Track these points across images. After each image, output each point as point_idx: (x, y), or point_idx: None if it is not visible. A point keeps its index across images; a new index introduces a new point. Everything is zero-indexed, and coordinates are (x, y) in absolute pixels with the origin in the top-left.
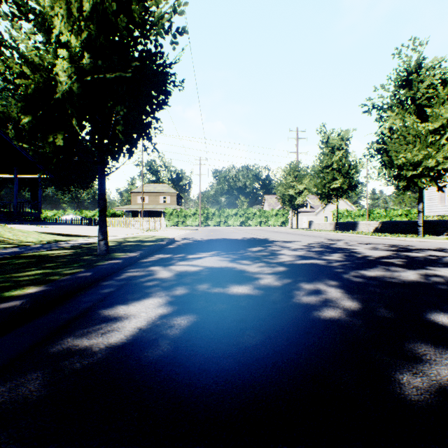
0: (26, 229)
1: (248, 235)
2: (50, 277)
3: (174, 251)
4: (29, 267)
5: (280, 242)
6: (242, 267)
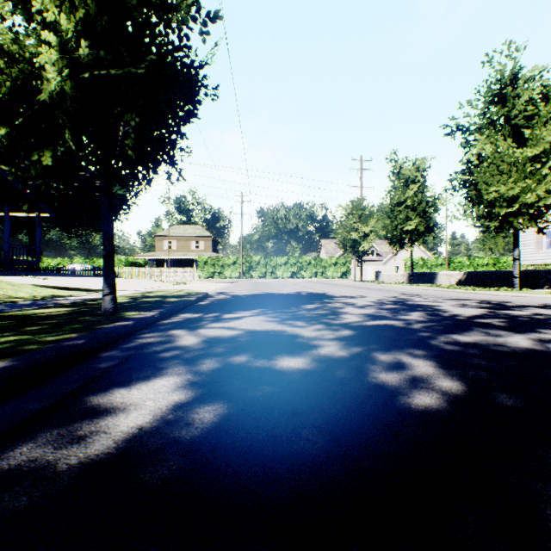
0: (18, 282)
1: (301, 289)
2: (23, 346)
3: (206, 309)
4: (0, 332)
5: (342, 297)
6: (294, 331)
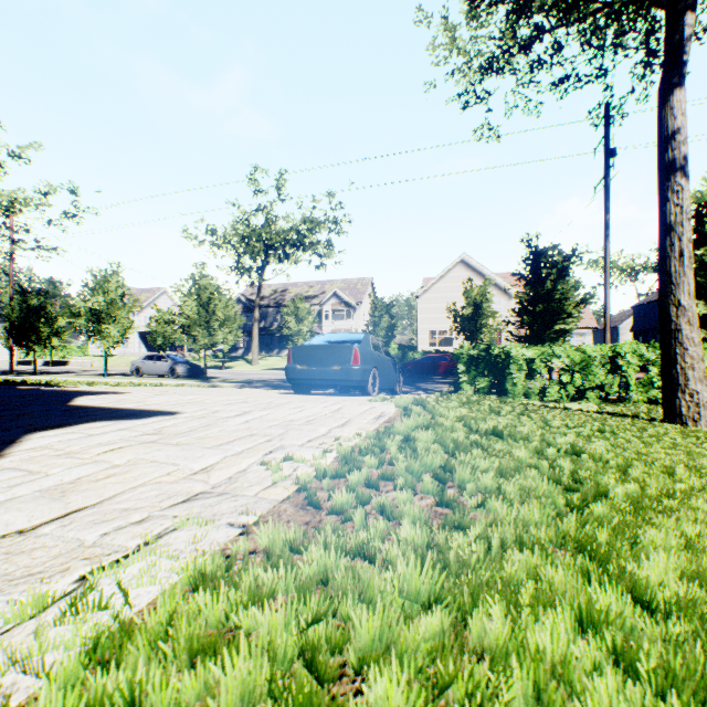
0: None
1: None
2: None
3: None
4: None
5: None
6: None
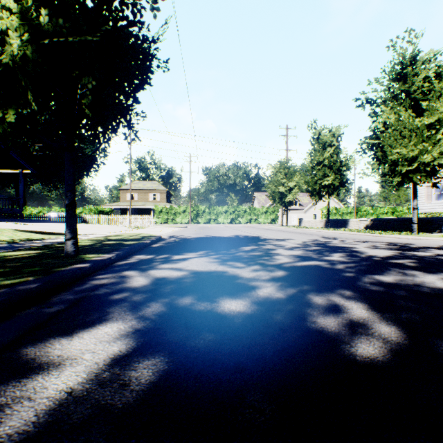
0: (1, 227)
1: (238, 233)
2: None
3: (158, 251)
4: None
5: (273, 240)
6: (234, 271)
